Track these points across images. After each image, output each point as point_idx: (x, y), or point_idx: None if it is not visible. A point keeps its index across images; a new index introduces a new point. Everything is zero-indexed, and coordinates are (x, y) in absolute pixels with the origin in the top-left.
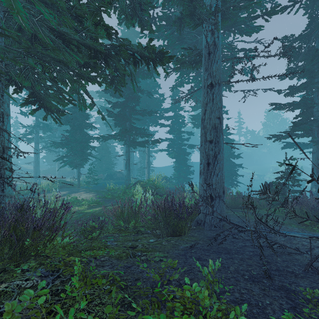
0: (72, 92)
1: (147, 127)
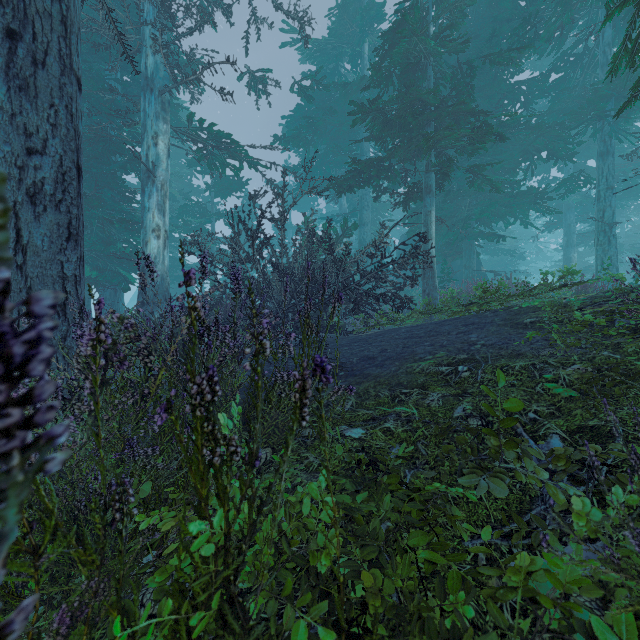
0: None
1: None
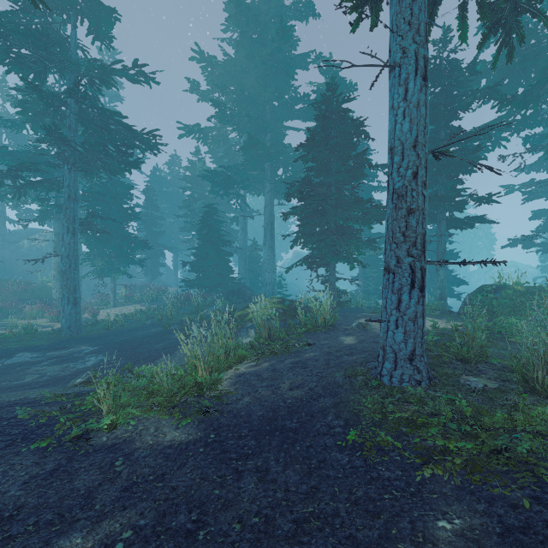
0: None
1: None
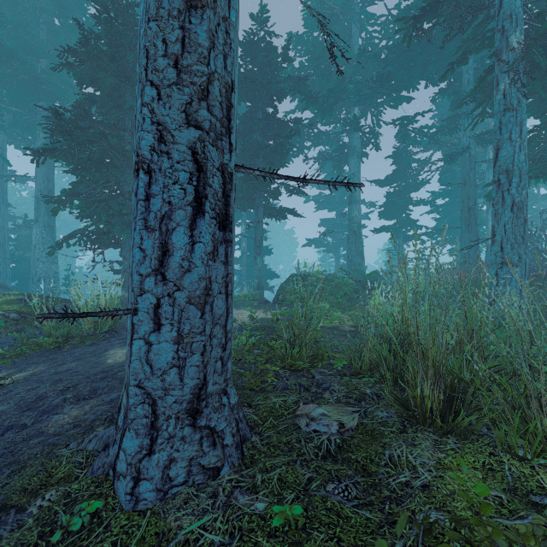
0: None
1: None
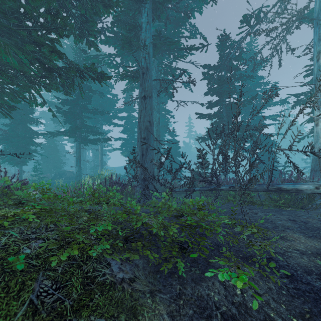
0: (23, 90)
1: (100, 125)
